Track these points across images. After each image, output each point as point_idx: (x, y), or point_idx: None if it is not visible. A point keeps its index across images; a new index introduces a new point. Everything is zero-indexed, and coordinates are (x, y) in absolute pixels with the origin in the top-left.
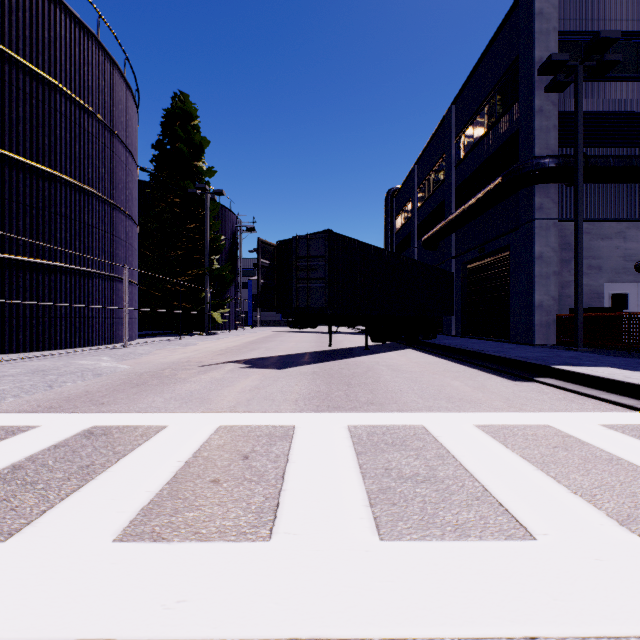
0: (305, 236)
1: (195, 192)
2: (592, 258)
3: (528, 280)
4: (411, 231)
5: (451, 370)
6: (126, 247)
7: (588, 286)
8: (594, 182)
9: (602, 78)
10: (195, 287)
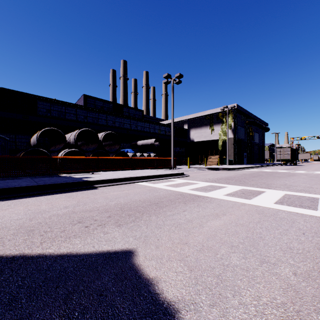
0: None
1: None
2: None
3: None
4: None
5: (64, 197)
6: None
7: None
8: None
9: None
10: None
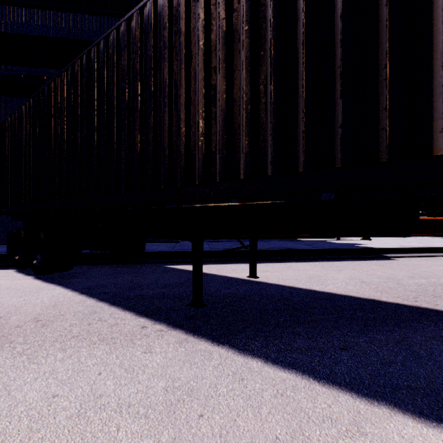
0: None
1: None
2: None
3: None
4: None
5: (374, 265)
6: None
7: None
8: None
9: None
10: None
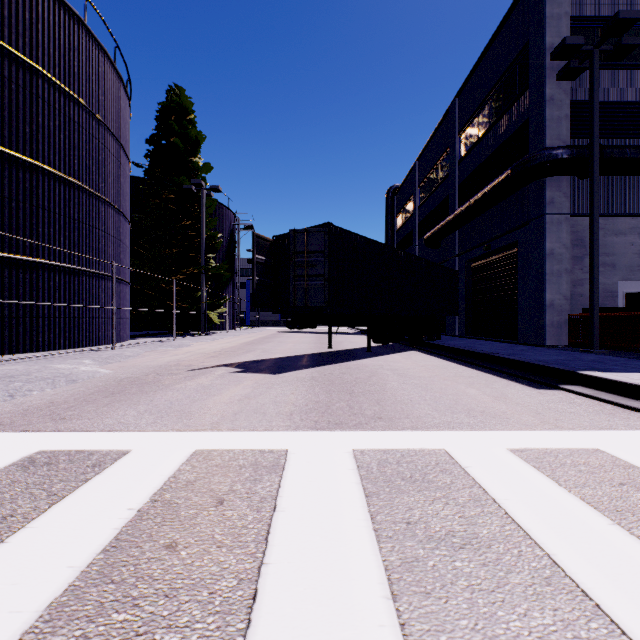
0: (303, 230)
1: (190, 188)
2: (605, 255)
3: (538, 278)
4: (412, 229)
5: (463, 375)
6: (116, 244)
7: (601, 284)
8: (609, 174)
9: (616, 66)
10: (191, 286)
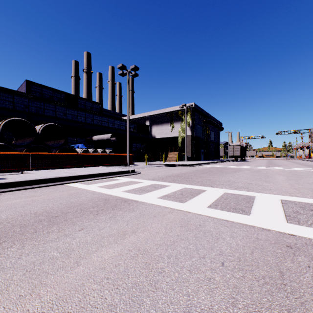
0: None
1: None
2: None
3: None
4: None
5: None
6: None
7: None
8: None
9: None
10: None
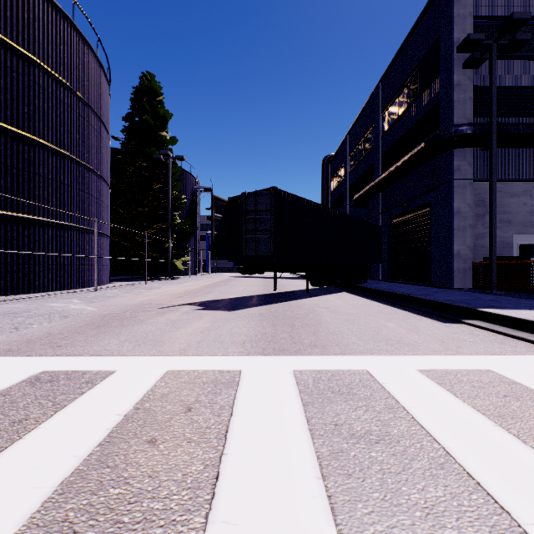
0: (253, 193)
1: (159, 157)
2: (503, 213)
3: (447, 232)
4: (344, 191)
5: (384, 312)
6: (98, 204)
7: (499, 237)
8: (505, 147)
9: (511, 57)
10: (160, 239)
